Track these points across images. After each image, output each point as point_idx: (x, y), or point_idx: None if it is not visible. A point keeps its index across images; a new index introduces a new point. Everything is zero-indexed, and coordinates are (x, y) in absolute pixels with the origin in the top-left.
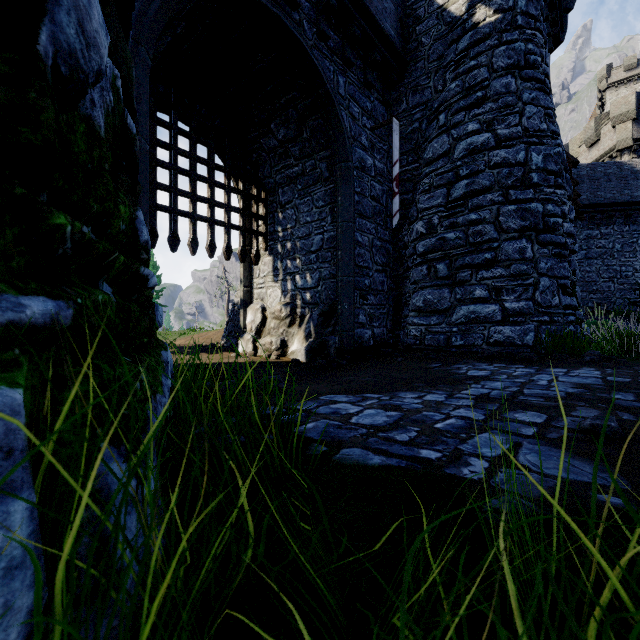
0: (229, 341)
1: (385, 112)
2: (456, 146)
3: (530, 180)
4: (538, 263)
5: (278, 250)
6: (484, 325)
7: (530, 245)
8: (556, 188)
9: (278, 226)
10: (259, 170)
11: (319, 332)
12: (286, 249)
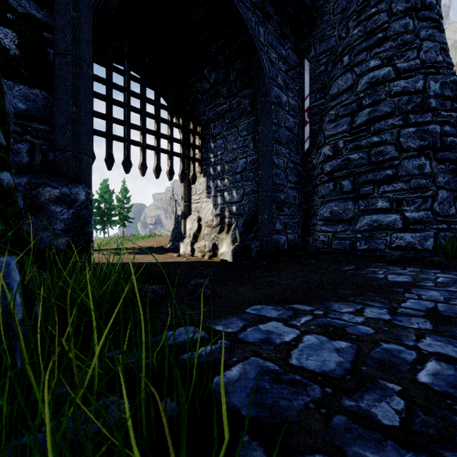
0: (174, 244)
1: (297, 59)
2: (359, 81)
3: (428, 105)
4: (436, 177)
5: (210, 172)
6: (386, 232)
7: (428, 162)
8: (452, 112)
9: (210, 153)
10: (195, 109)
11: (243, 237)
12: (217, 171)
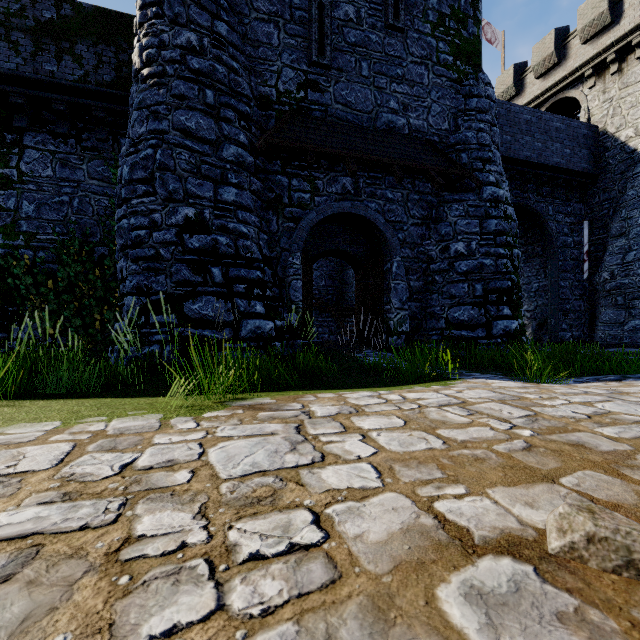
0: None
1: (582, 206)
2: (629, 231)
3: None
4: None
5: None
6: None
7: None
8: None
9: None
10: None
11: (536, 333)
12: None
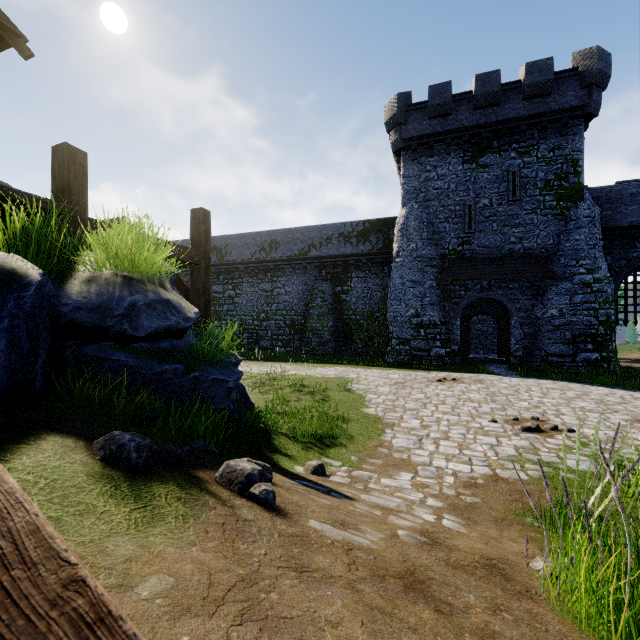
0: None
1: None
2: None
3: None
4: None
5: None
6: None
7: None
8: None
9: None
10: None
11: None
12: None
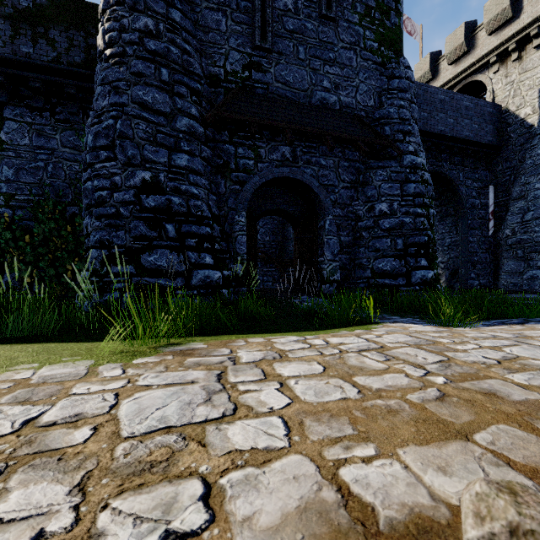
0: None
1: (487, 173)
2: (527, 194)
3: None
4: None
5: None
6: None
7: None
8: None
9: None
10: None
11: (449, 281)
12: None
